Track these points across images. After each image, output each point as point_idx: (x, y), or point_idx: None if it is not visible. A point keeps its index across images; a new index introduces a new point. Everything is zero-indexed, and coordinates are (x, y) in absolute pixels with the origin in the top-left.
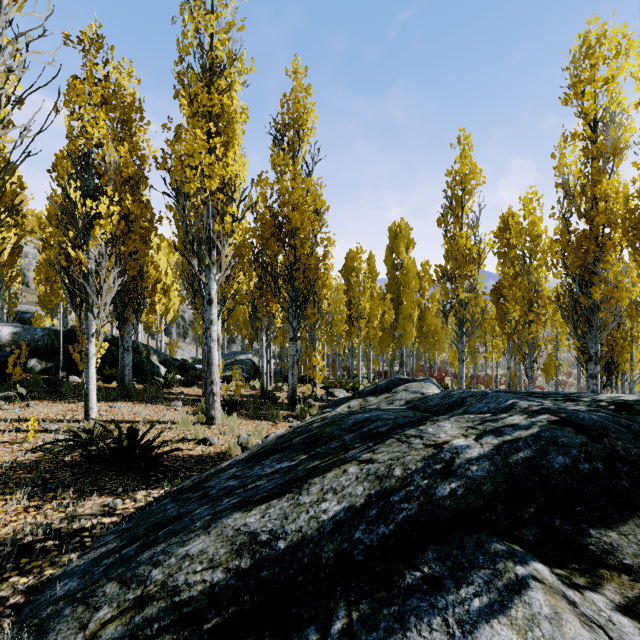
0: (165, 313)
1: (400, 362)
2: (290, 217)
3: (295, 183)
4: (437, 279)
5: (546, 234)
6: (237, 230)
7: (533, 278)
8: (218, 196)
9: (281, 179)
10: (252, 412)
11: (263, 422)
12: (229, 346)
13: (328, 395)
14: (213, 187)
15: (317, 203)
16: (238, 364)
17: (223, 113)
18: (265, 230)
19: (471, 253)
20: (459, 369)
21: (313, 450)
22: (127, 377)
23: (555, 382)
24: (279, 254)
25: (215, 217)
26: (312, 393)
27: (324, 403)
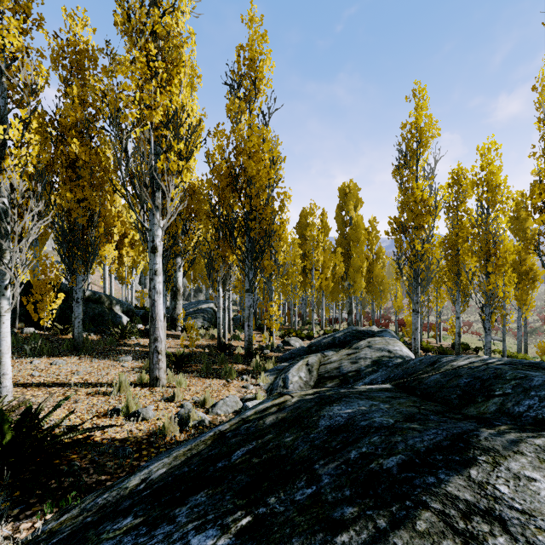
0: (135, 265)
1: (349, 310)
2: (246, 166)
3: (251, 131)
4: (391, 231)
5: (505, 184)
6: (185, 171)
7: (491, 229)
8: (162, 132)
9: (236, 126)
10: (204, 368)
11: (214, 381)
12: (196, 295)
13: (284, 344)
14: (155, 119)
15: (273, 151)
16: (200, 313)
17: (168, 38)
18: (221, 181)
19: (427, 204)
20: (414, 320)
21: (263, 500)
22: (76, 330)
23: (502, 331)
24: (235, 204)
25: (160, 156)
26: (268, 343)
27: (280, 353)
